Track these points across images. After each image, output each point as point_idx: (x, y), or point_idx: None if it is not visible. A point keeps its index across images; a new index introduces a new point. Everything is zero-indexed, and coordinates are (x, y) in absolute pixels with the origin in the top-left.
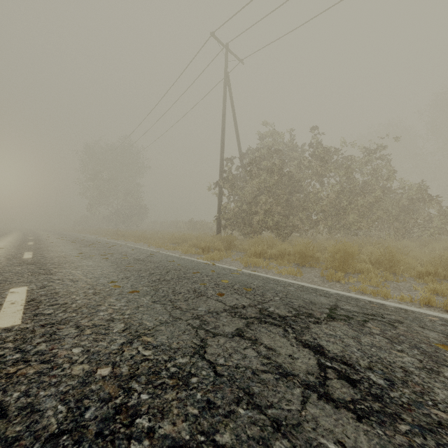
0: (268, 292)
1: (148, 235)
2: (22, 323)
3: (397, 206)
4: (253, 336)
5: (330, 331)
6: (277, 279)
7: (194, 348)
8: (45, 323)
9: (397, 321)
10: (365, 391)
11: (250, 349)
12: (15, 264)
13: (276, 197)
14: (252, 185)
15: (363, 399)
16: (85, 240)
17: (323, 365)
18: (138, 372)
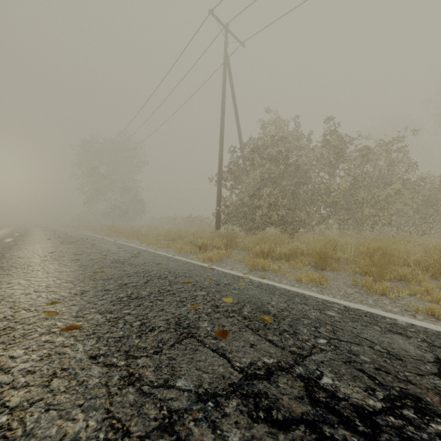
0: (301, 326)
1: (143, 231)
2: None
3: (418, 199)
4: None
5: None
6: (302, 294)
7: None
8: None
9: None
10: None
11: None
12: None
13: (282, 188)
14: (254, 177)
15: None
16: (72, 236)
17: None
18: None
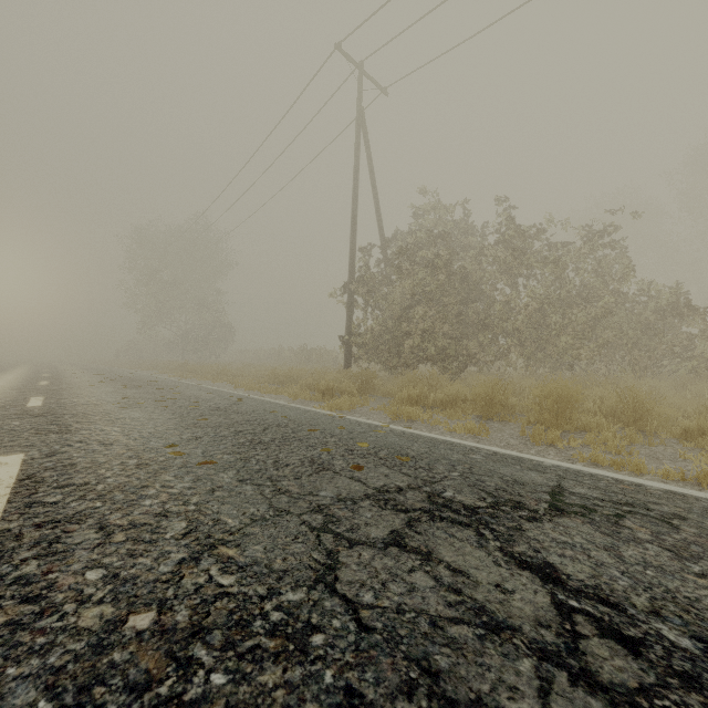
0: (438, 464)
1: (235, 371)
2: (1, 520)
3: (638, 324)
4: (423, 545)
5: (562, 535)
6: (450, 441)
7: (316, 571)
8: (43, 521)
9: (675, 516)
10: (662, 666)
11: (421, 573)
12: (12, 417)
13: (441, 308)
14: (401, 290)
15: (663, 684)
16: (132, 378)
17: (563, 605)
18: (207, 623)
